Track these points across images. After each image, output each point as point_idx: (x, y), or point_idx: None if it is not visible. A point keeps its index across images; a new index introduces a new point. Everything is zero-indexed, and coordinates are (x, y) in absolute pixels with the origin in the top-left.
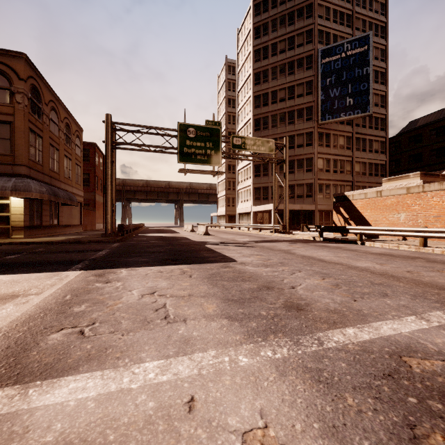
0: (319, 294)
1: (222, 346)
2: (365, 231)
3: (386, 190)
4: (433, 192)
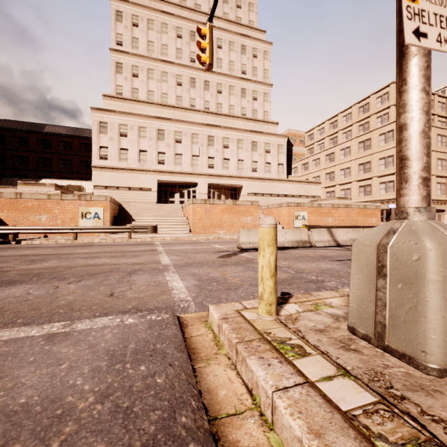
0: (124, 261)
1: (162, 272)
2: (21, 230)
3: (27, 193)
4: (69, 201)
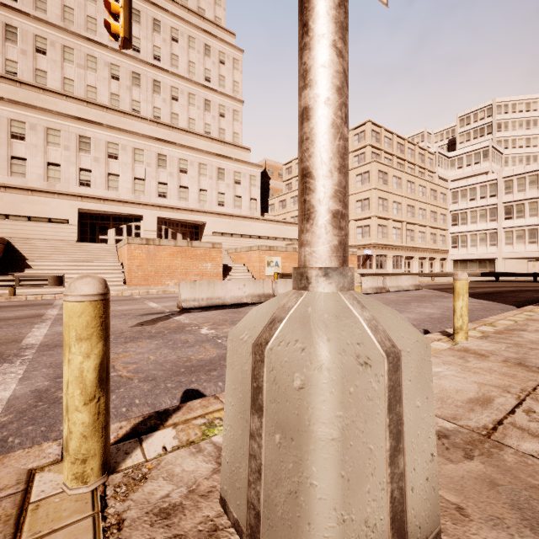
0: None
1: (1, 363)
2: None
3: None
4: None
